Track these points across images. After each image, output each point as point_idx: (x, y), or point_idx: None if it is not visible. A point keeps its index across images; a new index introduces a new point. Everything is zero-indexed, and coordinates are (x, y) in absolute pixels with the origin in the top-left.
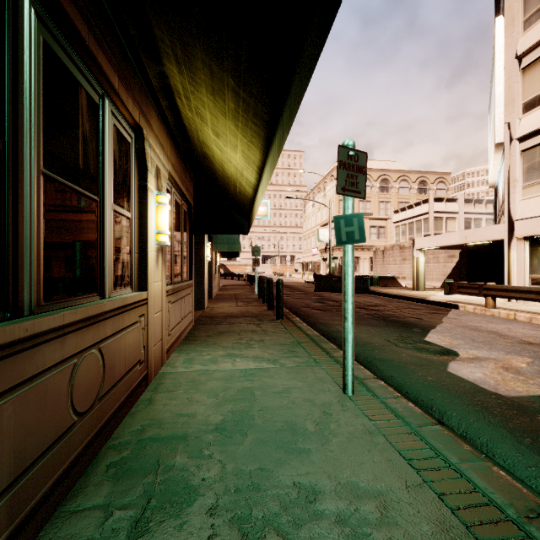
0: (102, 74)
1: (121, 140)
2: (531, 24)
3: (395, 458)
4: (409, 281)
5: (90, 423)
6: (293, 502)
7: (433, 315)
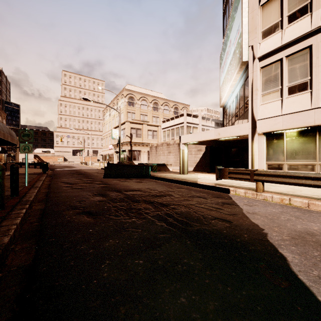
0: None
1: None
2: None
3: None
4: (173, 167)
5: None
6: None
7: (228, 208)
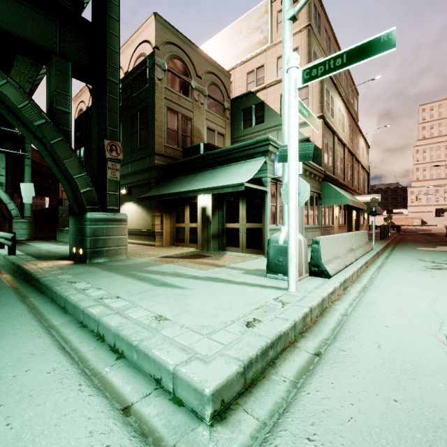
0: None
1: None
2: None
3: None
4: None
5: None
6: None
7: None
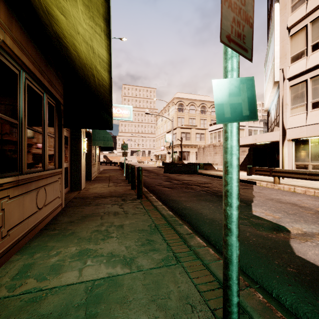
0: None
1: None
2: (296, 8)
3: None
4: (219, 166)
5: None
6: None
7: (244, 190)
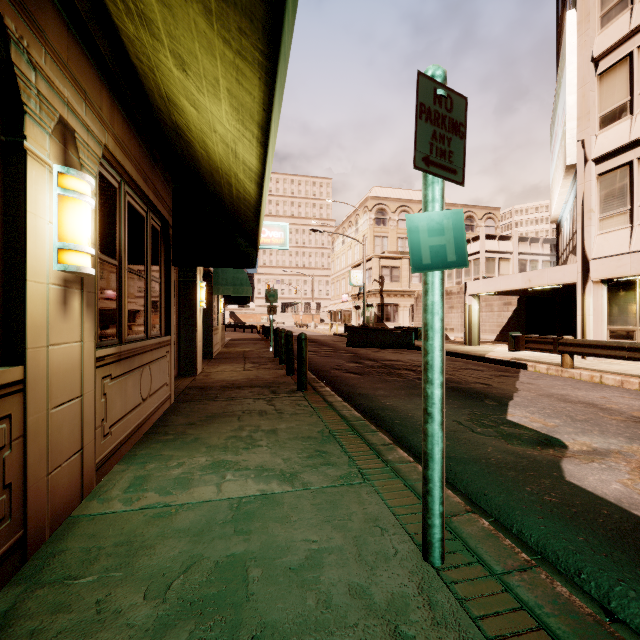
0: None
1: None
2: (610, 19)
3: None
4: (457, 333)
5: None
6: None
7: (501, 378)
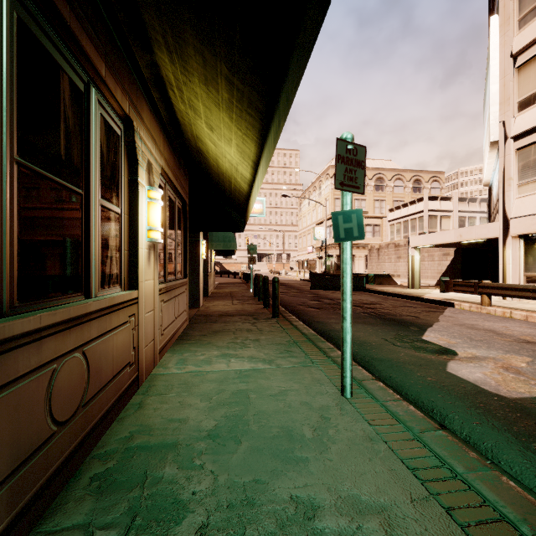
0: (87, 60)
1: (109, 131)
2: (526, 22)
3: (398, 467)
4: (404, 279)
5: (72, 432)
6: (290, 519)
7: (429, 313)
